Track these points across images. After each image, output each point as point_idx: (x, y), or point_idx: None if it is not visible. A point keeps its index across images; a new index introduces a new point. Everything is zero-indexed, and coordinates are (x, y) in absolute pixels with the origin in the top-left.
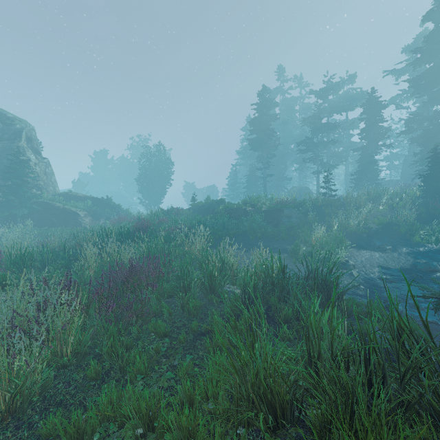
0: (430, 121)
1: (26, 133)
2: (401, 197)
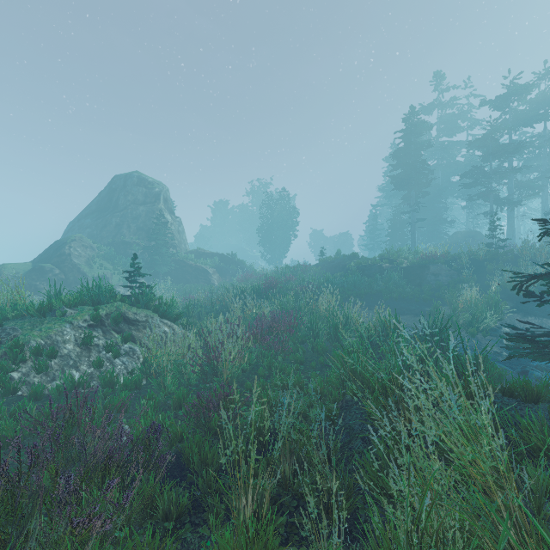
0: None
1: (163, 195)
2: None
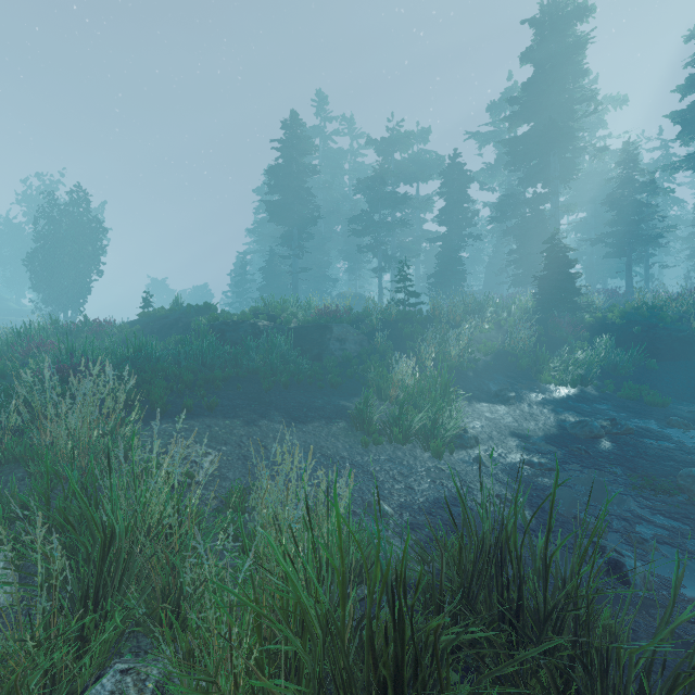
0: (529, 206)
1: None
2: (510, 311)
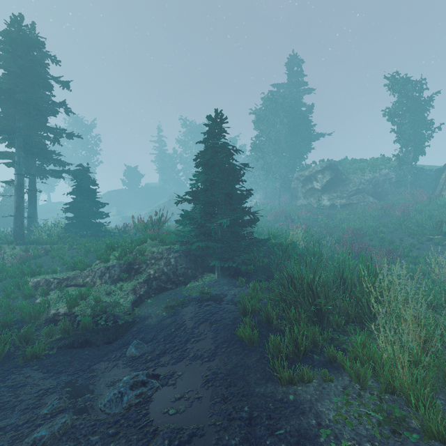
0: None
1: None
2: None
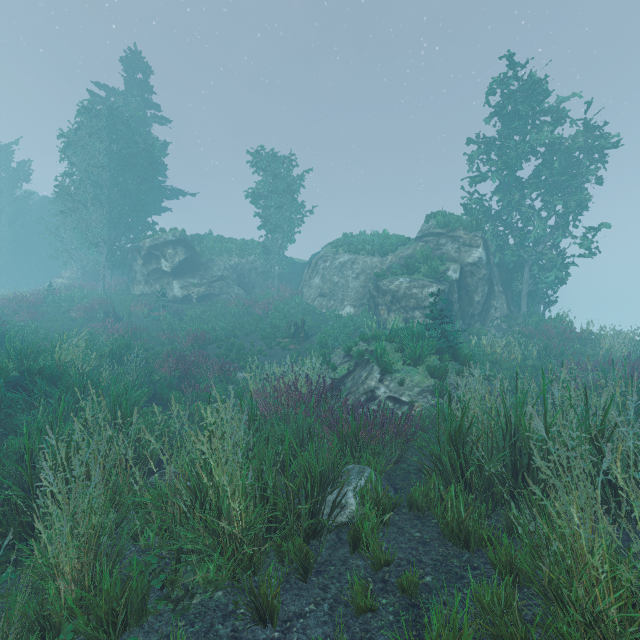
0: None
1: None
2: None
